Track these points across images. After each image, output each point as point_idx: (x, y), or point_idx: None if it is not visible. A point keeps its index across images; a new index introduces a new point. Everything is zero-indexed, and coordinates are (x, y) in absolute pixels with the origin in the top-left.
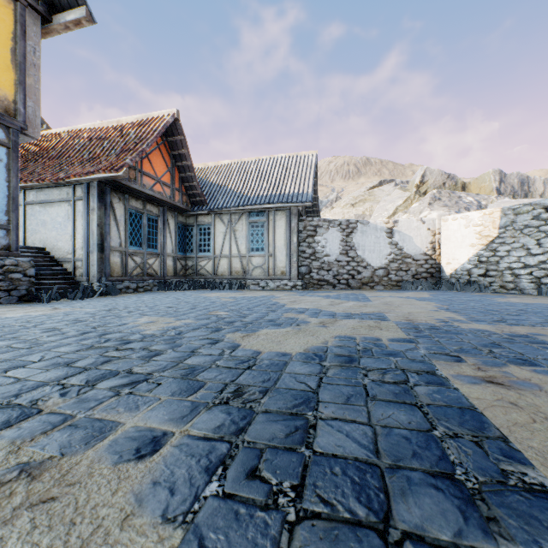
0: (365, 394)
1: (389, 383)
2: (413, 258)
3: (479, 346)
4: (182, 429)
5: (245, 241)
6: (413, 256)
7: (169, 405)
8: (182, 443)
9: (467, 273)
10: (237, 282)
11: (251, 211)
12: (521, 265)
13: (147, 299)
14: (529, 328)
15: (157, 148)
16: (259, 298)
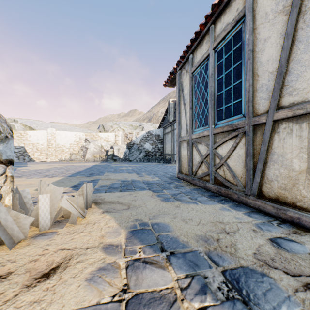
0: None
1: None
2: None
3: None
4: None
5: None
6: None
7: None
8: None
9: None
10: None
11: None
12: None
13: None
14: None
15: None
16: None
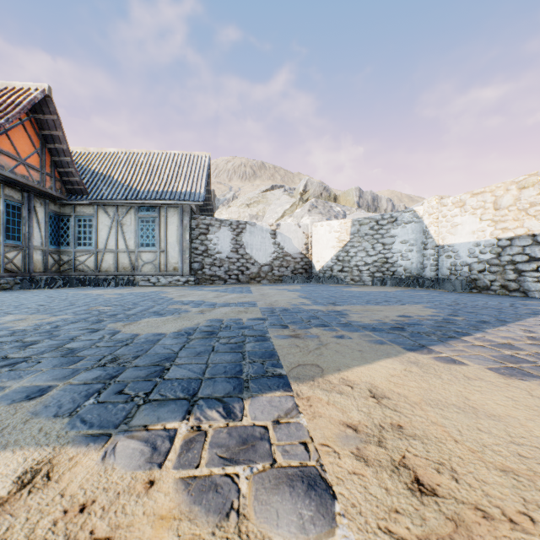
0: (211, 350)
1: (231, 343)
2: (292, 256)
3: (305, 319)
4: (66, 382)
5: (134, 235)
6: (292, 255)
7: (52, 372)
8: (66, 388)
9: (330, 269)
10: (125, 279)
11: (141, 206)
12: (363, 263)
13: (8, 298)
14: (345, 306)
15: (21, 124)
16: (147, 293)
